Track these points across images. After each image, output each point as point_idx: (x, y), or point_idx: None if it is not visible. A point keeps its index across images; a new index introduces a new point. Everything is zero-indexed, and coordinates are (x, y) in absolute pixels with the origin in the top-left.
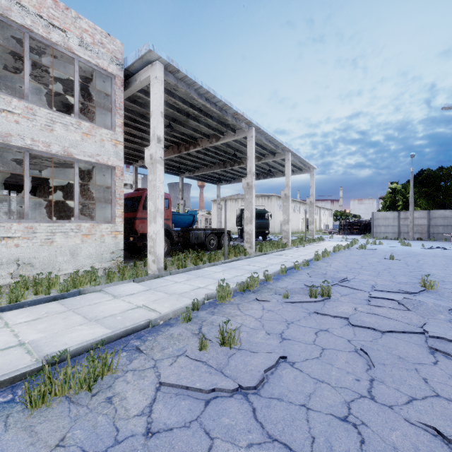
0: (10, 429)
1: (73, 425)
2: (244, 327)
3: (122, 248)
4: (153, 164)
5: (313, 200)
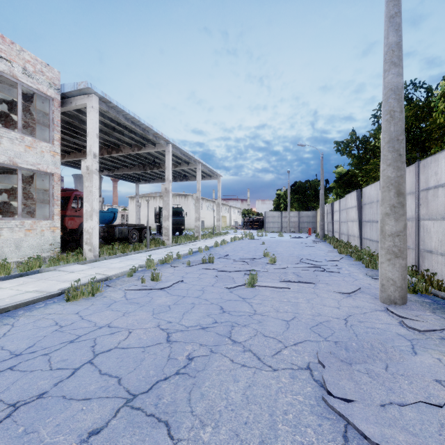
0: (65, 305)
1: (94, 302)
2: (164, 276)
3: (59, 241)
4: (90, 174)
5: (220, 202)
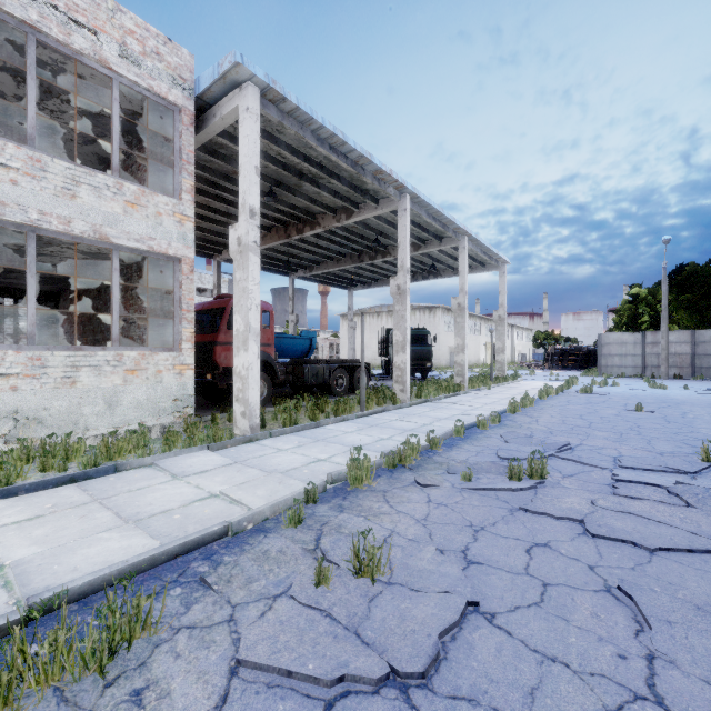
0: None
1: None
2: (397, 537)
3: (192, 393)
4: (242, 254)
5: (503, 314)
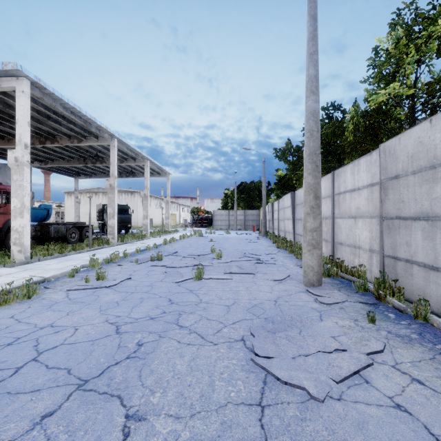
0: None
1: (31, 304)
2: (110, 275)
3: None
4: (19, 166)
5: (169, 200)
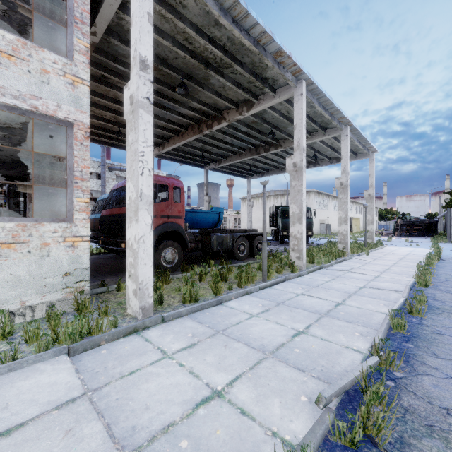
0: None
1: None
2: None
3: (87, 266)
4: (134, 112)
5: (373, 193)
